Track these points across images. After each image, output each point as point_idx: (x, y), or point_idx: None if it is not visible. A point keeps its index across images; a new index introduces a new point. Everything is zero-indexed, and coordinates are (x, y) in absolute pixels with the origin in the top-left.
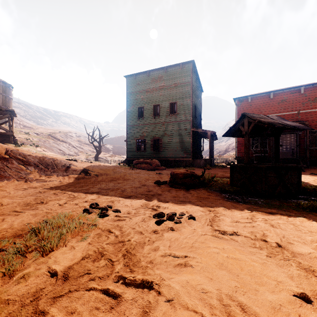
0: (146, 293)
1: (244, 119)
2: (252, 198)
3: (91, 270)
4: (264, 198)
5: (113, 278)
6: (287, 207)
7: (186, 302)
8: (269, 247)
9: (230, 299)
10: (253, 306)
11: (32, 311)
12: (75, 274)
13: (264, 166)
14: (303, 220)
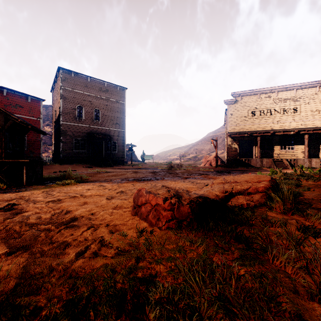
0: (78, 220)
1: (0, 114)
2: (19, 188)
3: (35, 235)
4: (28, 187)
5: (55, 227)
6: (53, 186)
7: (94, 211)
8: (81, 196)
9: (98, 206)
10: (104, 204)
11: (56, 248)
12: (30, 241)
13: (27, 160)
14: (71, 188)
